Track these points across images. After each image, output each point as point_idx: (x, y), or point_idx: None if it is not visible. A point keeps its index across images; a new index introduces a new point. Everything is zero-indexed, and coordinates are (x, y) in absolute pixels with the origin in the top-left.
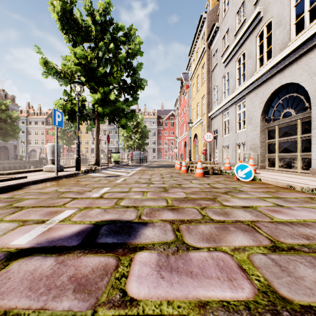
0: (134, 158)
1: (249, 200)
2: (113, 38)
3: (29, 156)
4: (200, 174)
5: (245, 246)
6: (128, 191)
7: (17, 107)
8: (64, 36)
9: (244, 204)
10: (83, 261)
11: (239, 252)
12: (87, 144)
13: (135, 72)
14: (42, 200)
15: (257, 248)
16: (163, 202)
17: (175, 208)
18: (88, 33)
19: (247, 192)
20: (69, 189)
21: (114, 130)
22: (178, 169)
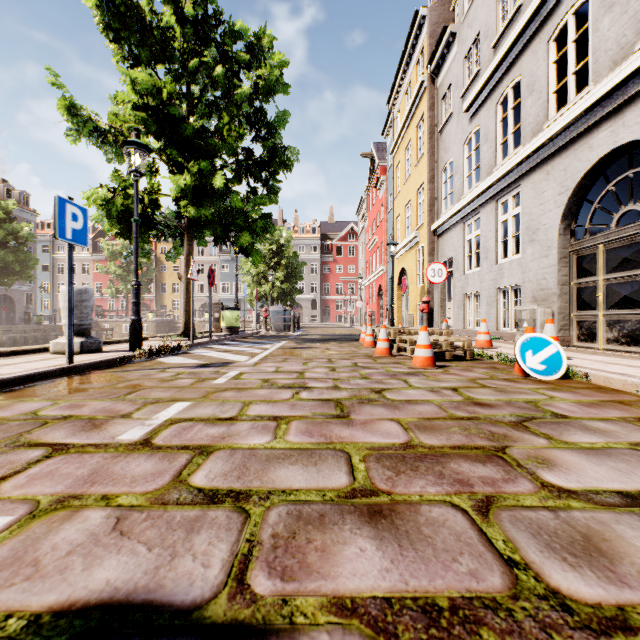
0: (271, 320)
1: (617, 458)
2: (222, 55)
3: (59, 316)
4: (426, 361)
5: None
6: (235, 416)
7: (32, 215)
8: (112, 48)
9: (620, 483)
10: None
11: None
12: (177, 293)
13: (271, 132)
14: None
15: None
16: (337, 471)
17: (383, 507)
18: (165, 43)
19: (584, 423)
20: (72, 410)
21: (233, 262)
22: (368, 346)
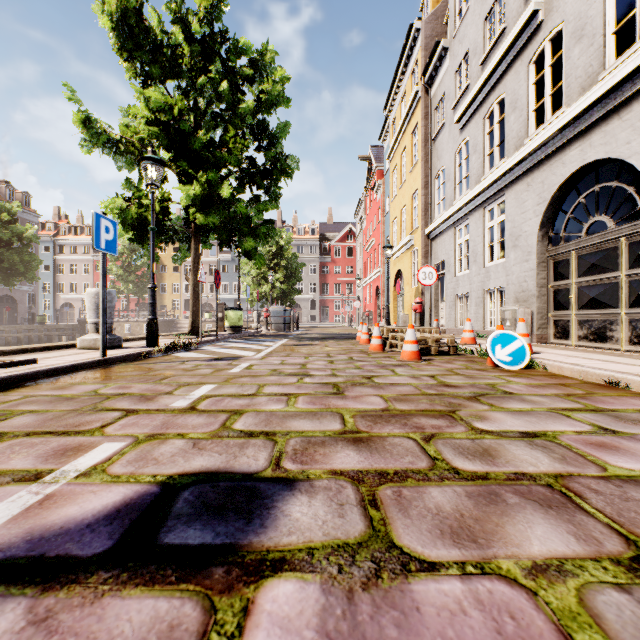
0: (271, 320)
1: (533, 416)
2: (227, 71)
3: (60, 316)
4: (413, 354)
5: (560, 558)
6: (254, 393)
7: (34, 216)
8: (126, 66)
9: (525, 428)
10: (107, 616)
11: (550, 579)
12: (177, 293)
13: (273, 142)
14: (54, 415)
15: (598, 566)
16: (333, 422)
17: (363, 438)
18: (175, 60)
19: (523, 397)
20: (123, 389)
21: (233, 263)
22: (364, 344)
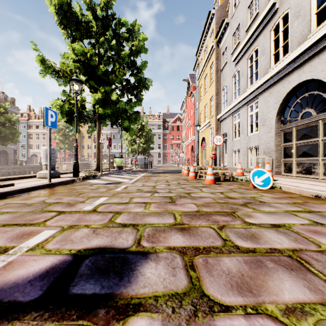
0: (138, 163)
1: (277, 215)
2: (115, 34)
3: (30, 161)
4: (211, 181)
5: (301, 303)
6: (127, 202)
7: (17, 110)
8: (63, 32)
9: (273, 221)
10: None
11: (297, 317)
12: (90, 149)
13: (138, 71)
14: (20, 214)
15: (324, 308)
16: (169, 218)
17: (185, 228)
18: (88, 29)
19: (270, 204)
20: (59, 200)
21: (118, 134)
22: (185, 175)
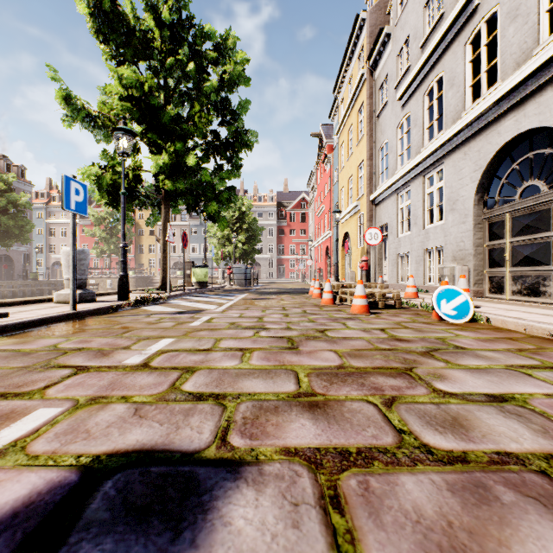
0: (234, 276)
1: (493, 374)
2: (194, 53)
3: (52, 273)
4: (362, 308)
5: None
6: (210, 348)
7: (28, 186)
8: (102, 48)
9: (489, 389)
10: None
11: None
12: (153, 253)
13: (235, 118)
14: (2, 373)
15: None
16: (287, 382)
17: (319, 403)
18: (146, 43)
19: (476, 352)
20: (83, 344)
21: (201, 227)
22: (316, 297)
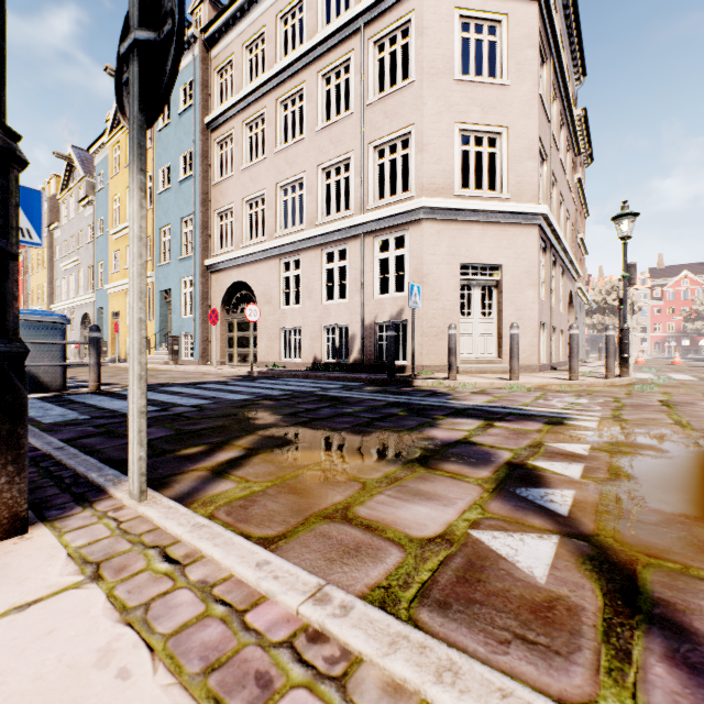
0: None
1: None
2: None
3: None
4: None
5: None
6: None
7: None
8: None
9: None
10: None
11: None
12: None
13: None
14: None
15: None
16: None
17: None
18: None
19: None
20: None
21: None
22: None
